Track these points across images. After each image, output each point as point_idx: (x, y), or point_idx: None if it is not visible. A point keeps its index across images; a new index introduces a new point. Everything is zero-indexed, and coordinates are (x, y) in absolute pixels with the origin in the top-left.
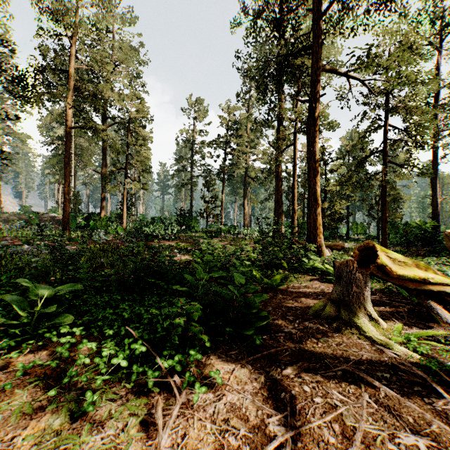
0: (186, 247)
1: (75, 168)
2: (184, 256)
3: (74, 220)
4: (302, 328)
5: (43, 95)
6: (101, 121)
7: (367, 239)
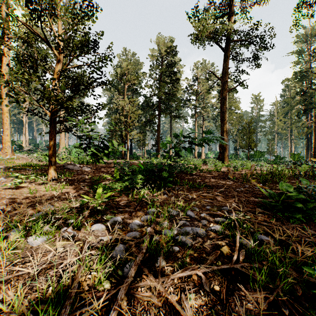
0: None
1: None
2: None
3: None
4: None
5: None
6: None
7: None
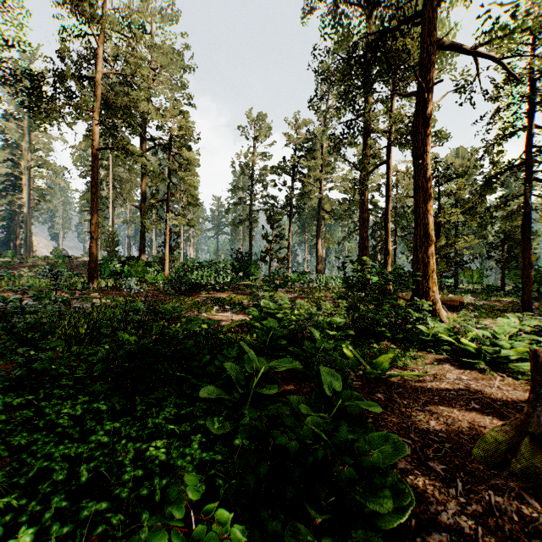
0: (241, 302)
1: (113, 203)
2: (237, 316)
3: (107, 265)
4: (481, 510)
5: (65, 108)
6: (140, 144)
7: (484, 290)
